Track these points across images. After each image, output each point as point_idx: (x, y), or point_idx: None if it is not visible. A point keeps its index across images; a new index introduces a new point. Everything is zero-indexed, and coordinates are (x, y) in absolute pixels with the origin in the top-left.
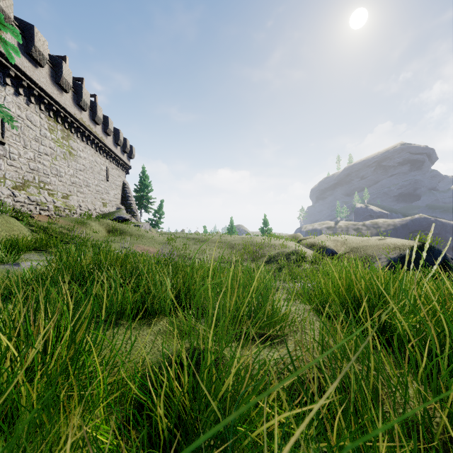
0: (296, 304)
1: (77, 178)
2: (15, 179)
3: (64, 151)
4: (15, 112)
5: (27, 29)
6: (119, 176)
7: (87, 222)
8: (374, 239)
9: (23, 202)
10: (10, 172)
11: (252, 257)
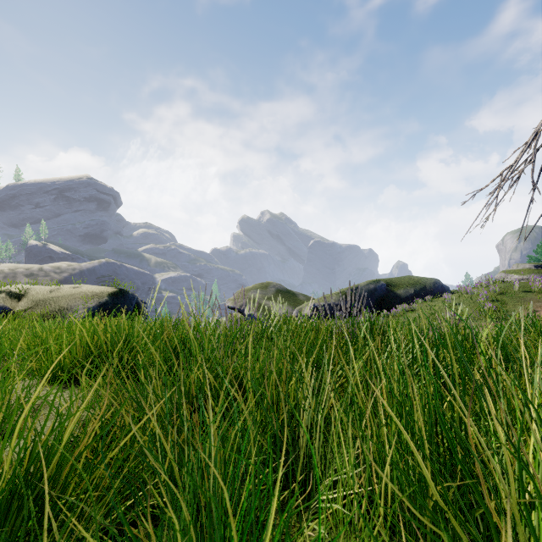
0: None
1: None
2: None
3: None
4: None
5: None
6: None
7: None
8: (67, 288)
9: None
10: None
11: None
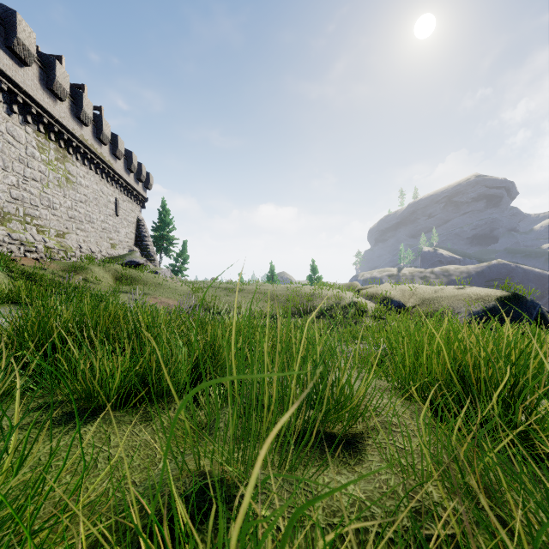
0: (362, 375)
1: (76, 212)
2: None
3: (58, 176)
4: None
5: (7, 15)
6: (133, 211)
7: (88, 267)
8: (450, 288)
9: (2, 240)
10: None
11: (299, 311)
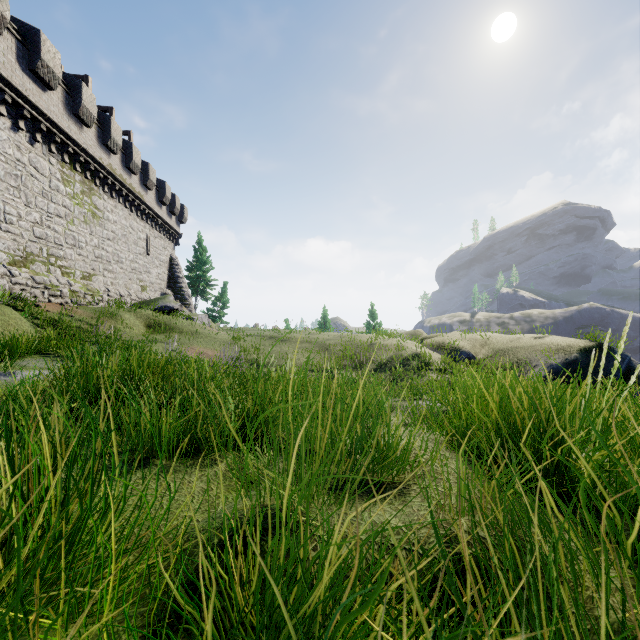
0: (420, 432)
1: (104, 251)
2: (13, 251)
3: (84, 211)
4: (12, 154)
5: (30, 35)
6: (165, 248)
7: (118, 313)
8: (527, 338)
9: (25, 284)
10: (6, 241)
11: (354, 363)
